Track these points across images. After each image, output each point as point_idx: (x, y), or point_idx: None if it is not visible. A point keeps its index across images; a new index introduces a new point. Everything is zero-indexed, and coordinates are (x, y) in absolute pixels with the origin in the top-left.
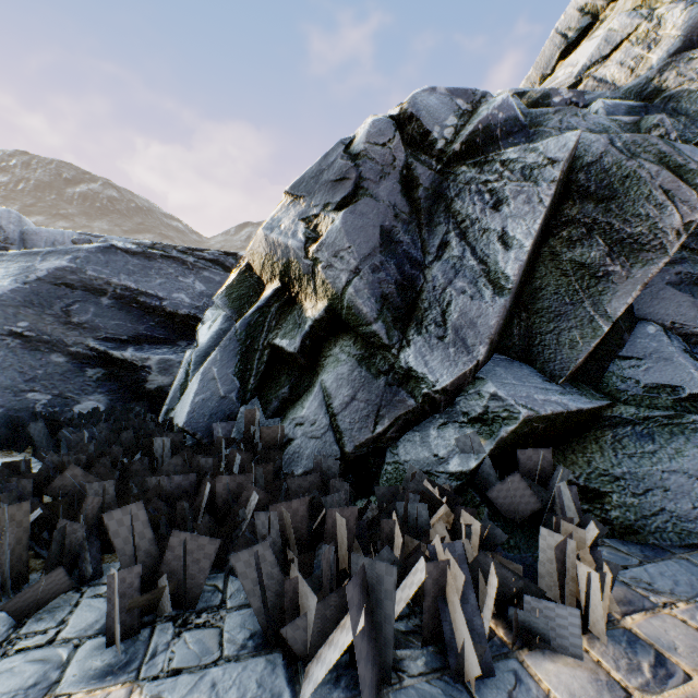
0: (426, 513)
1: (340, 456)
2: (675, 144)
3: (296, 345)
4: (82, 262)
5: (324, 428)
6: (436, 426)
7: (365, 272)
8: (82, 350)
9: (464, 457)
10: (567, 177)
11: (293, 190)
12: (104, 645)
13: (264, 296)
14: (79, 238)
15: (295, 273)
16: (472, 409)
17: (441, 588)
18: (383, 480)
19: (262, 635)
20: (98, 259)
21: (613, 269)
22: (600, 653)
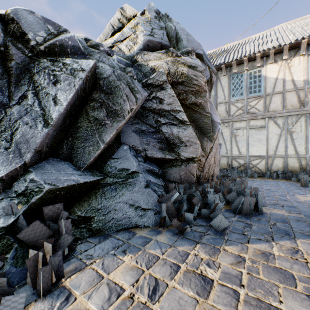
0: None
1: None
2: (133, 80)
3: None
4: None
5: None
6: None
7: None
8: None
9: (7, 218)
10: (94, 80)
11: None
12: None
13: None
14: None
15: None
16: (20, 188)
17: None
18: None
19: None
20: None
21: (107, 122)
22: None
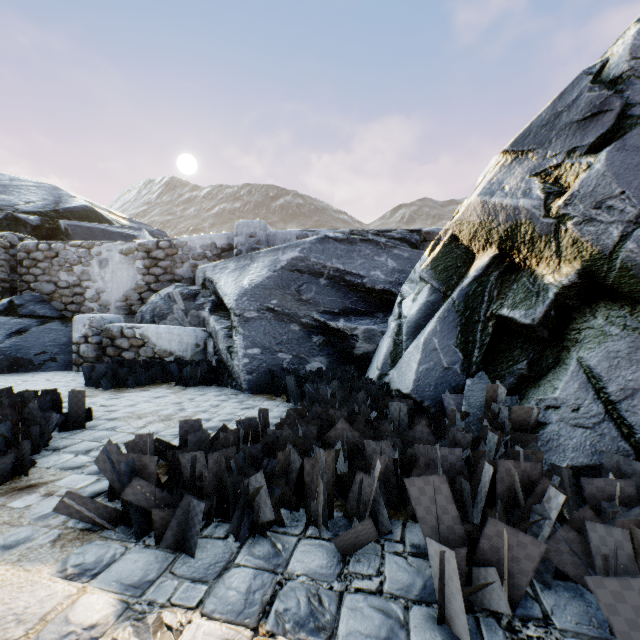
0: None
1: (635, 457)
2: None
3: (535, 315)
4: (307, 252)
5: (595, 416)
6: None
7: None
8: (309, 321)
9: None
10: None
11: (515, 146)
12: (432, 618)
13: (479, 265)
14: (300, 234)
15: (523, 236)
16: None
17: None
18: None
19: None
20: (317, 248)
21: None
22: None
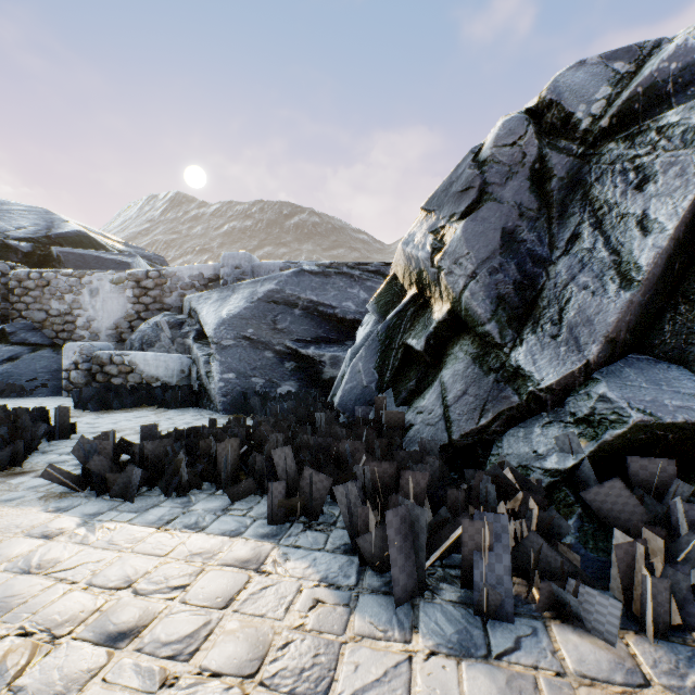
0: (494, 492)
1: (448, 442)
2: None
3: (421, 344)
4: (283, 284)
5: (438, 417)
6: (541, 424)
7: (482, 275)
8: (282, 348)
9: (561, 456)
10: None
11: (427, 205)
12: (267, 524)
13: (402, 302)
14: (283, 266)
15: (425, 280)
16: (579, 410)
17: (477, 544)
18: (486, 469)
19: (351, 545)
20: (293, 280)
21: None
22: (642, 651)
